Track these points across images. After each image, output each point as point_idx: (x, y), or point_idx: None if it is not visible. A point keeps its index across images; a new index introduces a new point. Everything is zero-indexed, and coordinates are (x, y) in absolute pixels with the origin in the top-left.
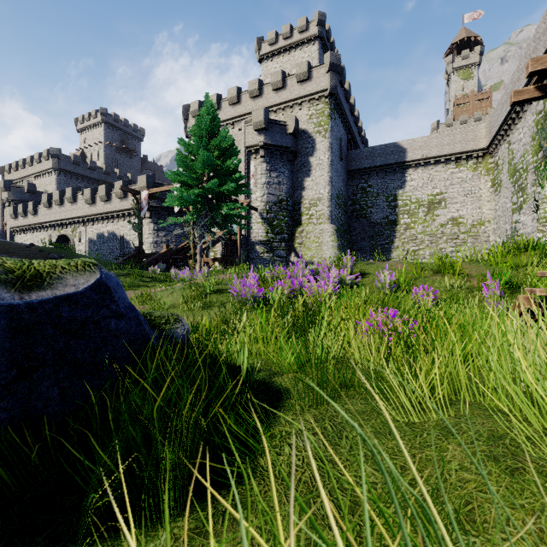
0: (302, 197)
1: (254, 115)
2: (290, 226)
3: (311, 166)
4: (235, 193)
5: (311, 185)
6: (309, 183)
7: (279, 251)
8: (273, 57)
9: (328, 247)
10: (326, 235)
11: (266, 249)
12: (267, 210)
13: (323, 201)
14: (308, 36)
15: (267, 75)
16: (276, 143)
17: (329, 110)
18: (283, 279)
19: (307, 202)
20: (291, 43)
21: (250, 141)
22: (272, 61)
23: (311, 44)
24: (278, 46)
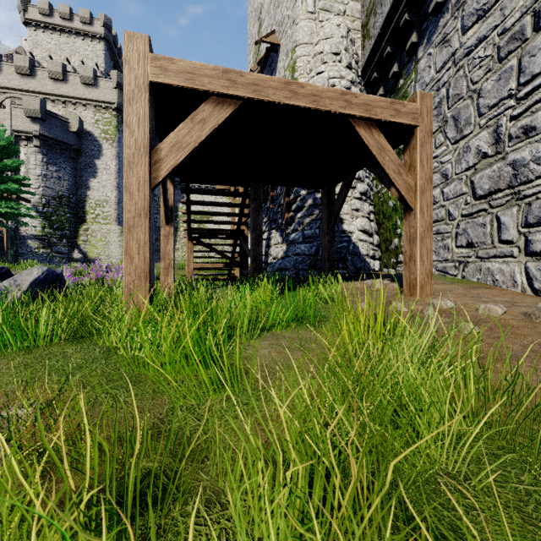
0: (88, 196)
1: (26, 100)
2: (72, 223)
3: (97, 168)
4: (15, 192)
5: (97, 186)
6: (96, 184)
7: (59, 247)
8: (46, 30)
9: (116, 246)
10: (114, 235)
11: (42, 245)
12: (43, 204)
13: (110, 203)
14: (92, 31)
15: (36, 45)
16: (56, 137)
17: (117, 122)
18: (85, 273)
19: (93, 202)
20: (70, 26)
21: (20, 125)
22: (44, 33)
23: (96, 40)
24: (53, 21)
